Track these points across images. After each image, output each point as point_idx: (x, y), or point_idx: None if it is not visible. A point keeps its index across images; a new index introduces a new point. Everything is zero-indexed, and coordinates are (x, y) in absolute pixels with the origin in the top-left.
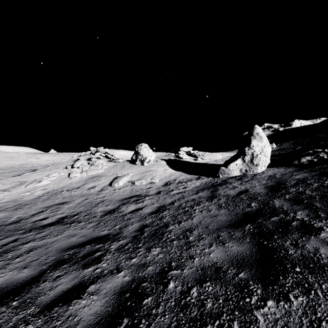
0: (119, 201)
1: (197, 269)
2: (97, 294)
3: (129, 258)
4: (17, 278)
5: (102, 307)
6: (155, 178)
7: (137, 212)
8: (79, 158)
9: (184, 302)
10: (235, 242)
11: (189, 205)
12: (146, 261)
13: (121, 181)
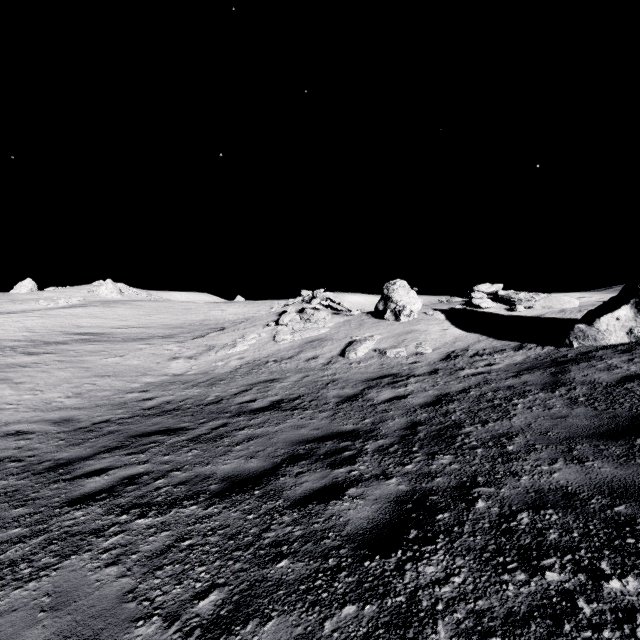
0: (361, 382)
1: (526, 490)
2: (362, 499)
3: (401, 463)
4: (247, 467)
5: (375, 513)
6: (424, 344)
7: (398, 402)
8: (286, 309)
9: (507, 526)
10: (608, 461)
11: (502, 396)
12: (430, 470)
13: (360, 348)
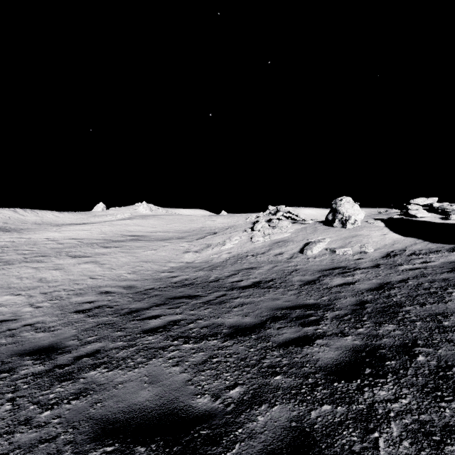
0: (317, 271)
1: None
2: (327, 346)
3: (354, 327)
4: (244, 321)
5: (338, 356)
6: (367, 245)
7: (347, 286)
8: (258, 220)
9: (443, 374)
10: None
11: (438, 286)
12: (377, 333)
13: (315, 247)
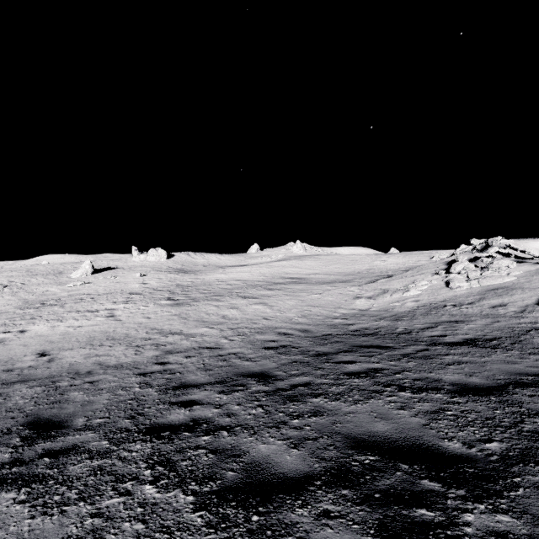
0: None
1: None
2: None
3: None
4: (471, 381)
5: None
6: None
7: None
8: (455, 259)
9: None
10: None
11: None
12: None
13: None
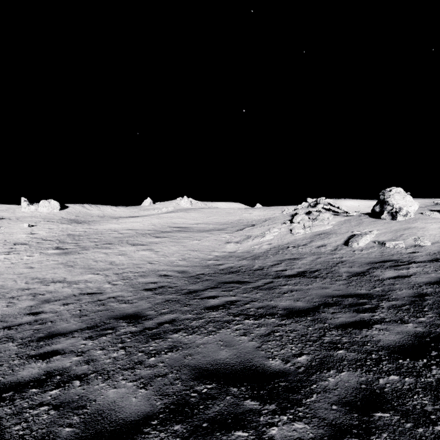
0: (365, 264)
1: None
2: (387, 331)
3: (414, 316)
4: (297, 305)
5: (399, 339)
6: (422, 239)
7: (402, 279)
8: (297, 212)
9: None
10: None
11: None
12: None
13: (361, 240)
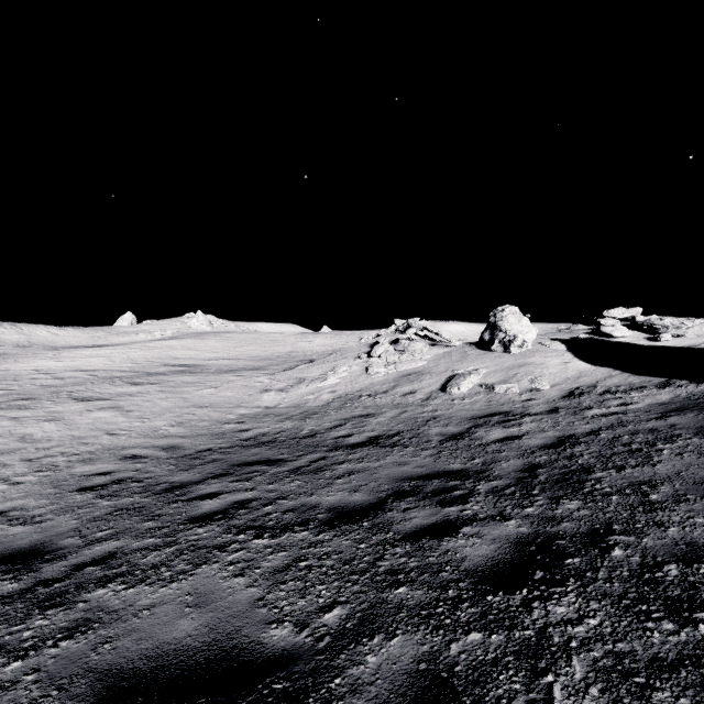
0: (466, 419)
1: (674, 542)
2: (478, 537)
3: (519, 505)
4: (352, 500)
5: (494, 552)
6: (540, 380)
7: (511, 442)
8: (378, 340)
9: (650, 576)
10: None
11: (642, 439)
12: (554, 514)
13: (464, 383)
